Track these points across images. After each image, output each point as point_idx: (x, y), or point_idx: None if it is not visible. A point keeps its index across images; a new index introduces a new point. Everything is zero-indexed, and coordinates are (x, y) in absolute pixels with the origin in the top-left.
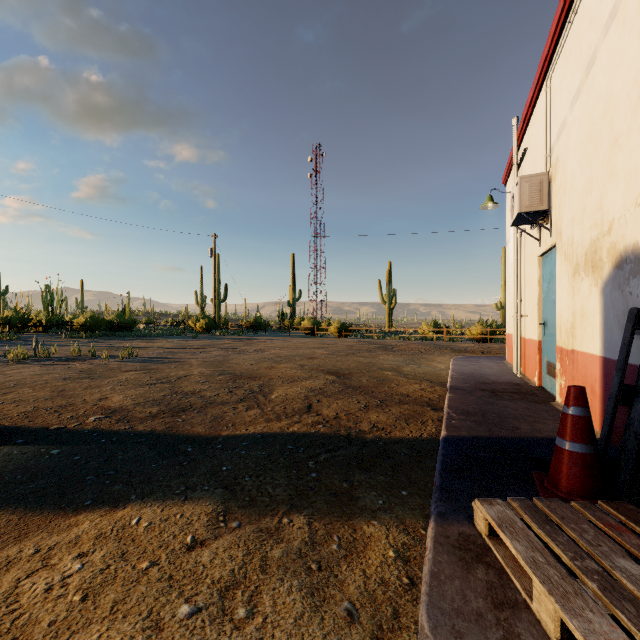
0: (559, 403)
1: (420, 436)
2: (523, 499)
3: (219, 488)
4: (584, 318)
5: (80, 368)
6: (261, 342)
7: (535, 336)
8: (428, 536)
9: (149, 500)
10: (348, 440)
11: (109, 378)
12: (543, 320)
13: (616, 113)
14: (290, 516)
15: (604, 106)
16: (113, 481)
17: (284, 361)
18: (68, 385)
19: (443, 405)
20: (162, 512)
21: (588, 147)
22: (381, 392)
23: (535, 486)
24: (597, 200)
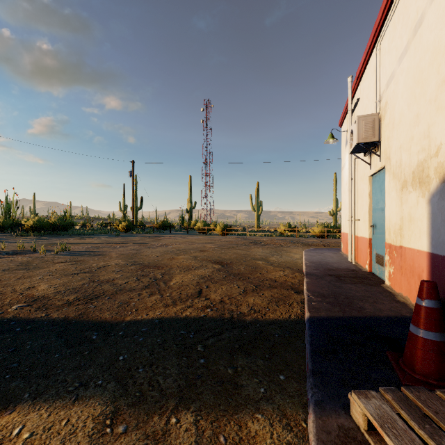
0: (388, 285)
1: (289, 317)
2: (394, 390)
3: (112, 382)
4: (412, 222)
5: (20, 260)
6: (166, 239)
7: (366, 235)
8: (310, 431)
9: (39, 401)
10: (231, 323)
11: (42, 269)
12: (373, 223)
13: (444, 59)
14: (178, 414)
15: (431, 56)
16: (13, 375)
17: (182, 253)
18: (5, 276)
19: (303, 288)
20: (48, 418)
21: (415, 90)
22: (255, 278)
23: (392, 366)
24: (424, 130)
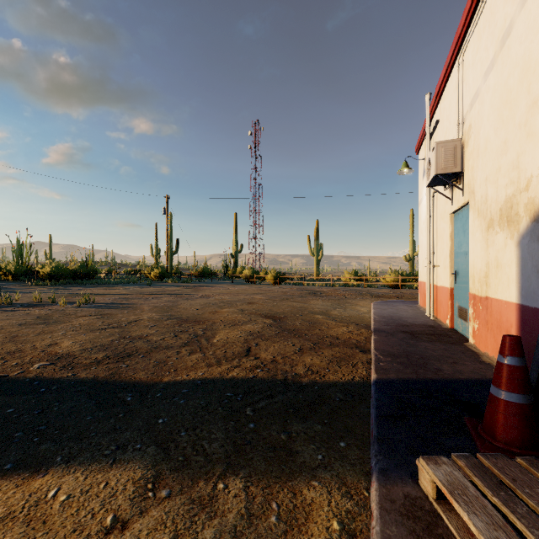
0: (472, 344)
1: (352, 379)
2: (468, 456)
3: (152, 446)
4: (499, 268)
5: (38, 314)
6: (207, 289)
7: (447, 284)
8: (372, 500)
9: (74, 464)
10: (285, 385)
11: (63, 323)
12: (454, 270)
13: (535, 77)
14: (226, 480)
15: (521, 72)
16: (42, 438)
17: (227, 306)
18: (22, 331)
19: (370, 347)
20: (85, 480)
21: (503, 112)
22: (313, 335)
23: (470, 434)
24: (513, 160)
